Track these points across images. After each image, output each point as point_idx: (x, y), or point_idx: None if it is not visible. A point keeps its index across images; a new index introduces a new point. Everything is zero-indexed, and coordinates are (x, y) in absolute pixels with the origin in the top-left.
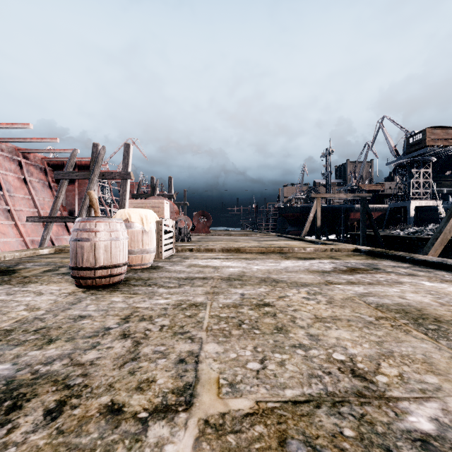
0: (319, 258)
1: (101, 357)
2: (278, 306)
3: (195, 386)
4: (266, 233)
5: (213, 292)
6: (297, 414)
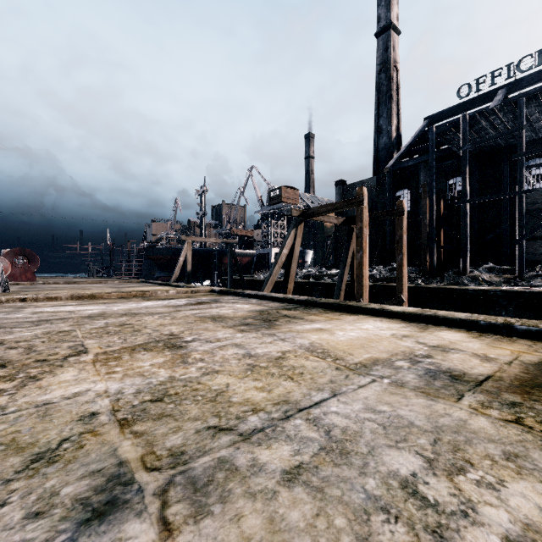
0: (179, 298)
1: (5, 355)
2: (136, 324)
3: (86, 350)
4: (128, 279)
5: (78, 324)
6: (141, 346)
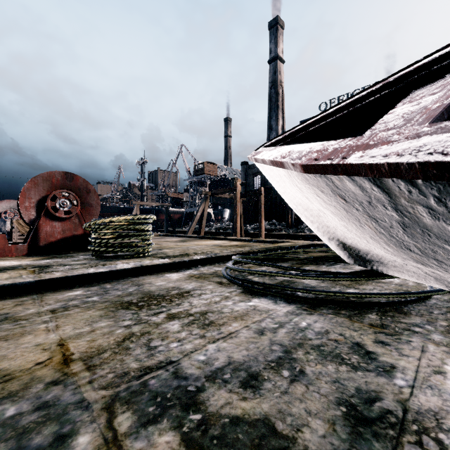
0: None
1: None
2: None
3: None
4: None
5: None
6: None
